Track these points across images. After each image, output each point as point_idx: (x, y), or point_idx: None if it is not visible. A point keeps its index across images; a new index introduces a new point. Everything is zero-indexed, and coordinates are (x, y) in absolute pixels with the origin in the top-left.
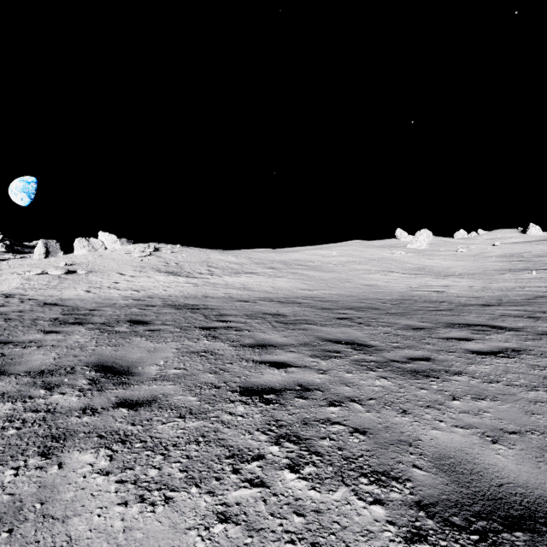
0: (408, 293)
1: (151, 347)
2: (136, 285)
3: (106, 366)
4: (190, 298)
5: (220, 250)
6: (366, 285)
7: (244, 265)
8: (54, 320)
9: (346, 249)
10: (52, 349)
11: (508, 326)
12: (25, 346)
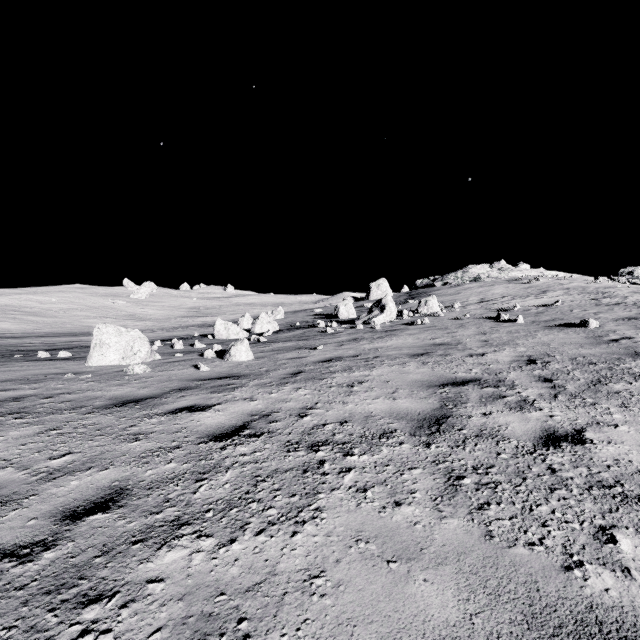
0: None
1: None
2: None
3: None
4: None
5: None
6: (83, 326)
7: None
8: None
9: (68, 297)
10: None
11: None
12: None
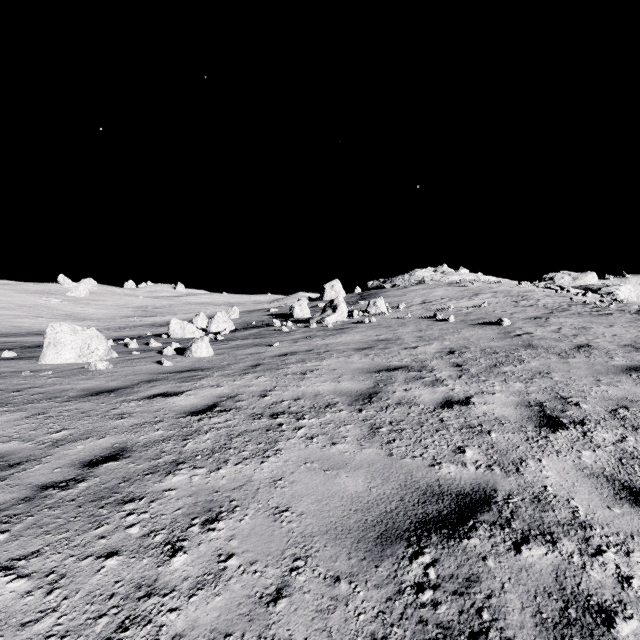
0: (44, 329)
1: None
2: None
3: None
4: None
5: None
6: (13, 326)
7: None
8: None
9: None
10: None
11: None
12: None
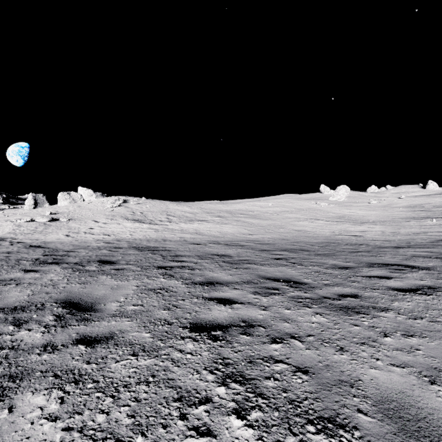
0: (331, 237)
1: (115, 284)
2: (107, 231)
3: (72, 302)
4: (151, 241)
5: (177, 202)
6: (296, 230)
7: (197, 214)
8: (35, 260)
9: (280, 201)
10: (28, 287)
11: (420, 265)
12: (5, 284)
